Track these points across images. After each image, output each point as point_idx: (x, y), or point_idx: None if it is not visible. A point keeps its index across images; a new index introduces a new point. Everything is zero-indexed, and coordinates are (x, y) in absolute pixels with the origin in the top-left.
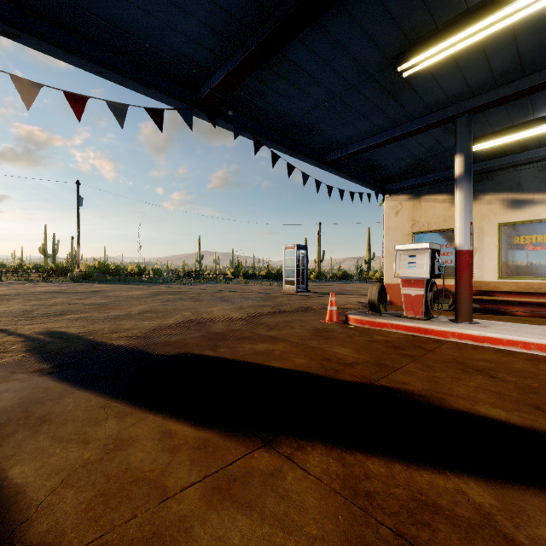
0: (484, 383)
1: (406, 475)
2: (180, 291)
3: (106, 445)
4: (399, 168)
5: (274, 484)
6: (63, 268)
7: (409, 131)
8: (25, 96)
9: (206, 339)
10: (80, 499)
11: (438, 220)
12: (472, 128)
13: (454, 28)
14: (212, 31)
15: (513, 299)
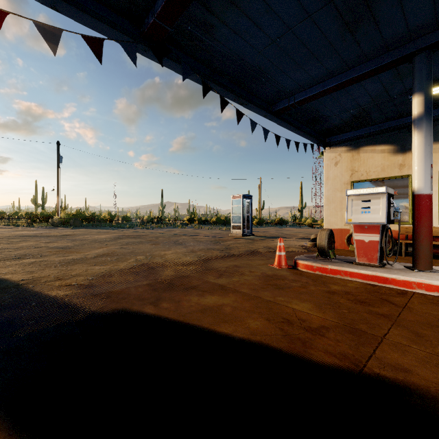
0: None
1: None
2: (141, 235)
3: None
4: (341, 120)
5: None
6: (47, 215)
7: (361, 74)
8: None
9: (151, 288)
10: None
11: (376, 169)
12: (432, 65)
13: None
14: None
15: None
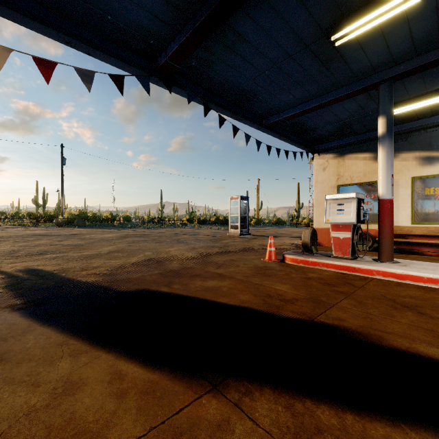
0: (415, 320)
1: (360, 428)
2: (144, 234)
3: (55, 389)
4: (327, 131)
5: None
6: (50, 215)
7: (338, 97)
8: None
9: (163, 276)
10: None
11: (359, 175)
12: (393, 93)
13: None
14: (166, 4)
15: (424, 241)
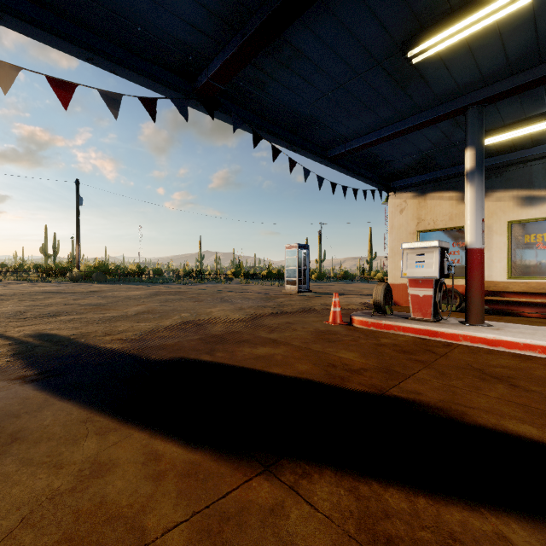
0: (506, 393)
1: (433, 513)
2: (179, 291)
3: (81, 471)
4: (404, 164)
5: (275, 524)
6: (63, 268)
7: (417, 124)
8: (6, 82)
9: (204, 342)
10: (39, 545)
11: (444, 218)
12: (483, 120)
13: (469, 7)
14: (208, 13)
15: (523, 299)
